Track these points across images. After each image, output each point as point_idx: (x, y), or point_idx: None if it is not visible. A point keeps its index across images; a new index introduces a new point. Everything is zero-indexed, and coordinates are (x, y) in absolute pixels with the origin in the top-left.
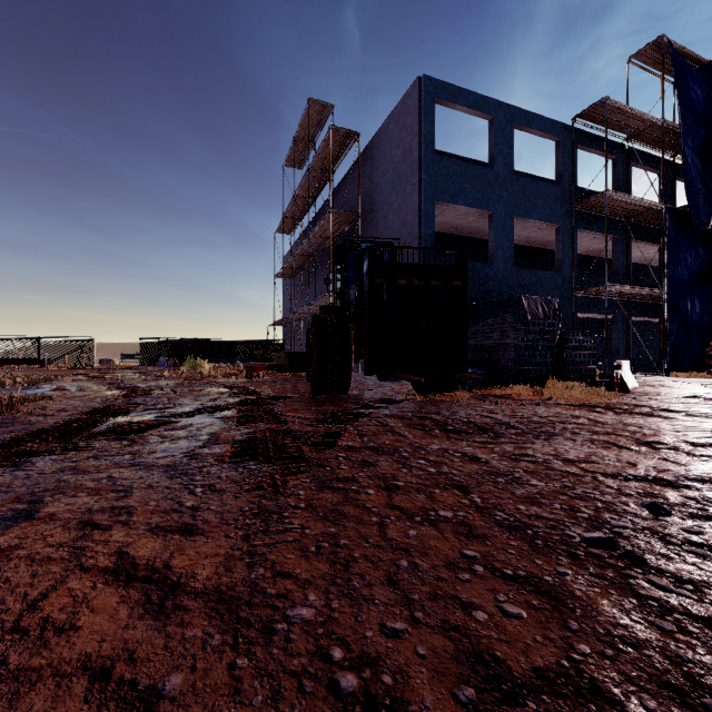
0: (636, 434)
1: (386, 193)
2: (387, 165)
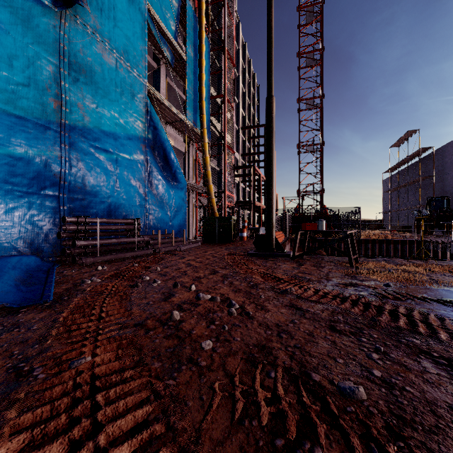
0: None
1: (446, 169)
2: (447, 160)
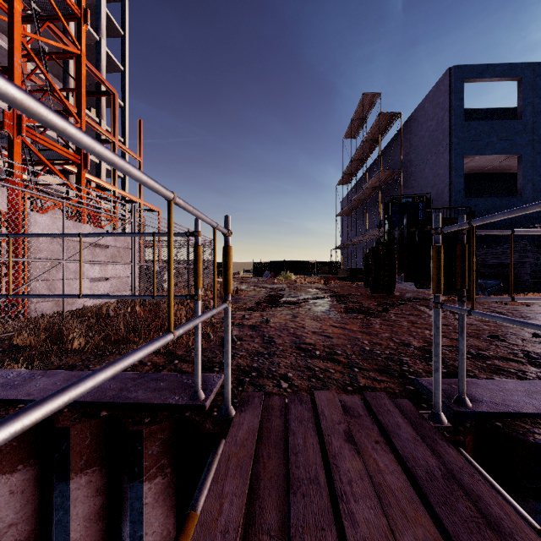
0: None
1: (423, 153)
2: (423, 133)
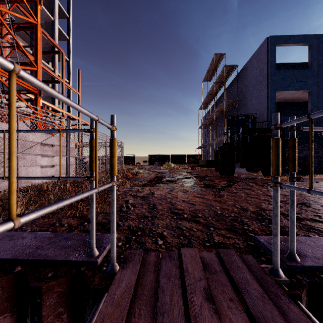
0: None
1: (251, 89)
2: (251, 77)
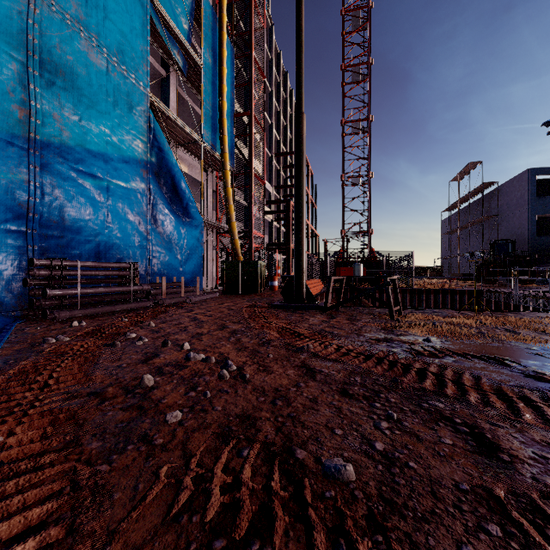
0: None
1: (512, 208)
2: (513, 197)
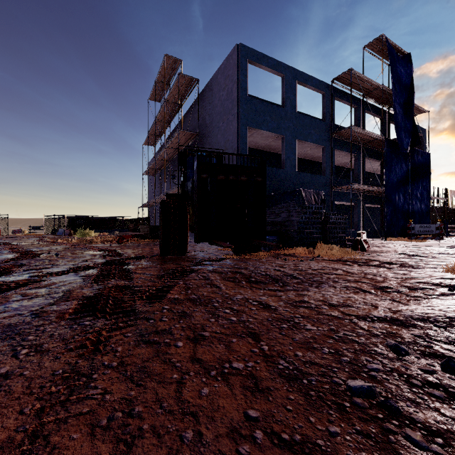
0: (374, 281)
1: (216, 120)
2: (217, 101)
